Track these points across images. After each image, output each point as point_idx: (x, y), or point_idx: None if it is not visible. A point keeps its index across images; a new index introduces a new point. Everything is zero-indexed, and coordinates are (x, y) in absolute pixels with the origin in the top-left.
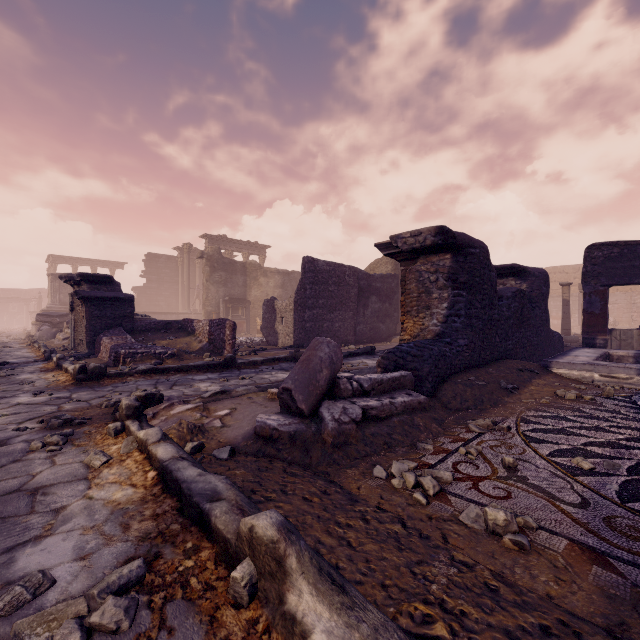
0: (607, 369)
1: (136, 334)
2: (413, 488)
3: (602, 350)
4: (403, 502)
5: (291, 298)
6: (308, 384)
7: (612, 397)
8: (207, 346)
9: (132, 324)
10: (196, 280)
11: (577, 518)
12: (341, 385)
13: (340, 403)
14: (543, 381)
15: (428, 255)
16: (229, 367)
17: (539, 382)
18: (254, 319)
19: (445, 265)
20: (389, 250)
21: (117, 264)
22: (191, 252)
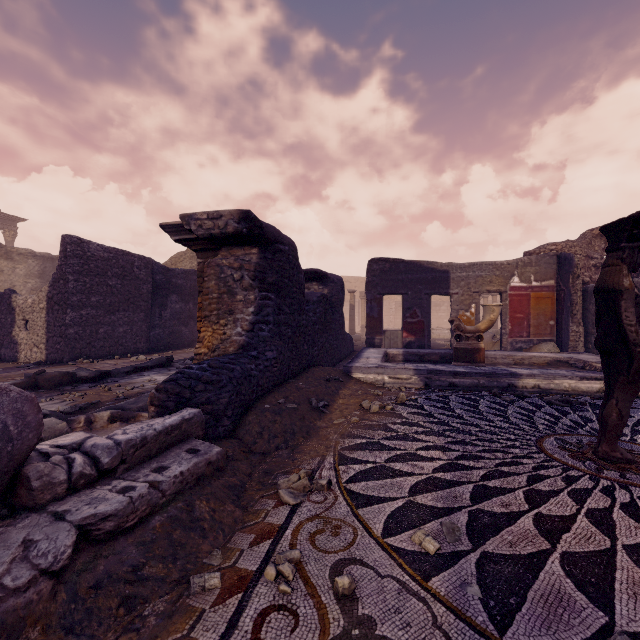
0: (394, 371)
1: None
2: None
3: (382, 350)
4: None
5: (42, 292)
6: None
7: (405, 403)
8: None
9: None
10: None
11: None
12: (33, 481)
13: (21, 528)
14: (348, 391)
15: (232, 247)
16: None
17: (345, 393)
18: None
19: (251, 261)
20: (181, 235)
21: None
22: None
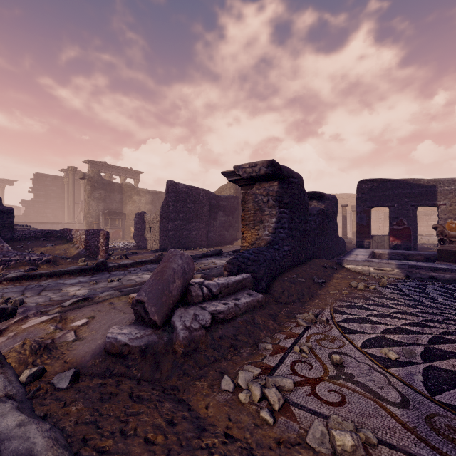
0: (378, 264)
1: (15, 242)
2: (259, 401)
3: (370, 250)
4: (251, 423)
5: (157, 212)
6: (161, 295)
7: (386, 286)
8: (83, 252)
9: (11, 233)
10: (80, 196)
11: (405, 422)
12: (193, 292)
13: (191, 309)
14: (340, 275)
15: (261, 182)
16: (101, 270)
17: (338, 276)
18: (129, 228)
19: (274, 190)
20: (233, 177)
21: (7, 181)
22: (76, 174)
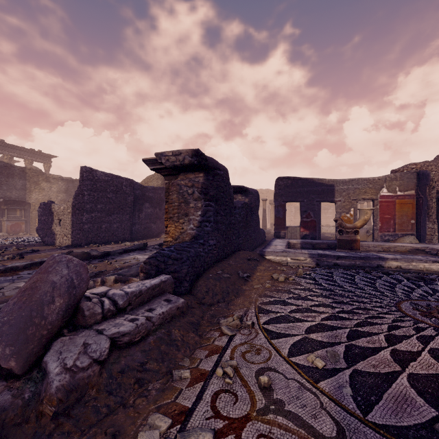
0: (294, 254)
1: None
2: None
3: (286, 240)
4: None
5: (69, 202)
6: (26, 326)
7: (302, 276)
8: None
9: None
10: None
11: None
12: (86, 311)
13: (81, 337)
14: (263, 267)
15: (186, 172)
16: None
17: (261, 268)
18: (35, 220)
19: (199, 181)
20: (155, 165)
21: None
22: None
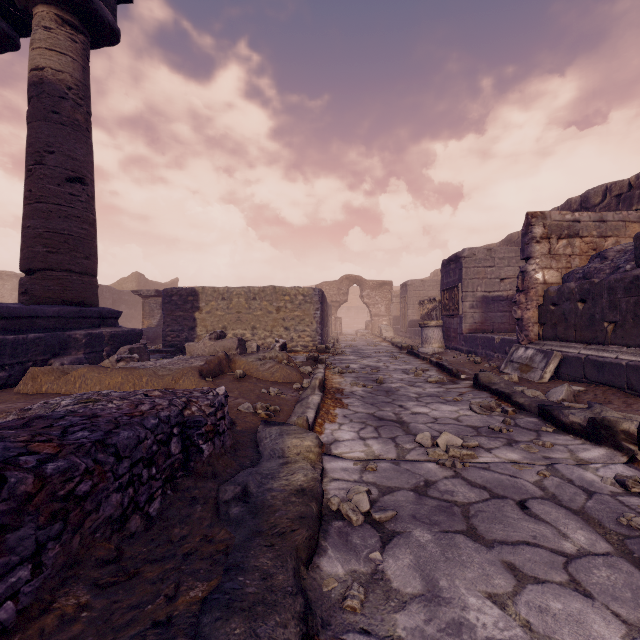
0: None
1: None
2: None
3: None
4: None
5: None
6: None
7: None
8: None
9: None
10: None
11: None
12: None
13: None
14: None
15: (154, 297)
16: None
17: None
18: None
19: (160, 301)
20: (137, 293)
21: None
22: None
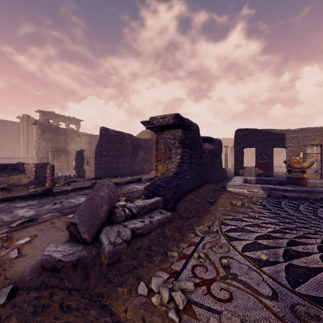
0: (249, 188)
1: None
2: (168, 303)
3: (243, 177)
4: None
5: (93, 150)
6: (91, 218)
7: (255, 203)
8: (33, 180)
9: None
10: (33, 137)
11: (276, 312)
12: (117, 214)
13: (116, 227)
14: (225, 196)
15: (170, 129)
16: (47, 195)
17: (223, 196)
18: (72, 162)
19: (179, 135)
20: (149, 125)
21: None
22: (30, 120)
